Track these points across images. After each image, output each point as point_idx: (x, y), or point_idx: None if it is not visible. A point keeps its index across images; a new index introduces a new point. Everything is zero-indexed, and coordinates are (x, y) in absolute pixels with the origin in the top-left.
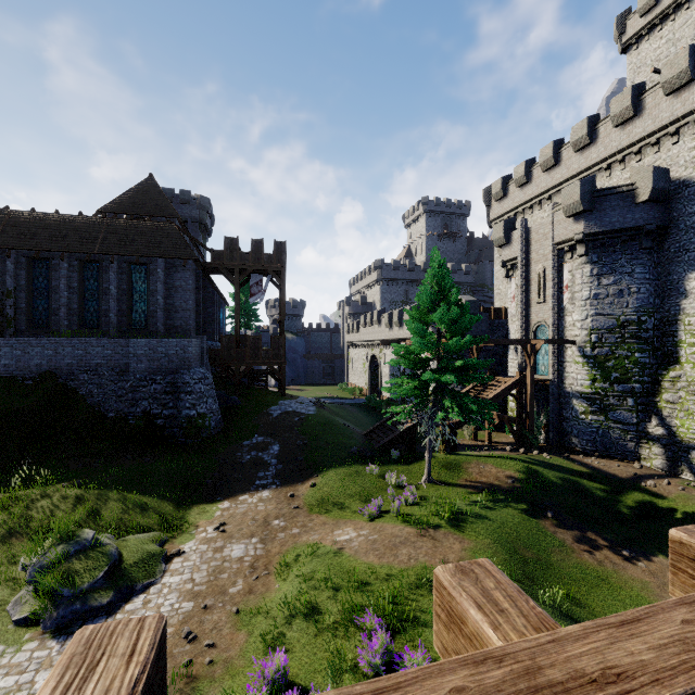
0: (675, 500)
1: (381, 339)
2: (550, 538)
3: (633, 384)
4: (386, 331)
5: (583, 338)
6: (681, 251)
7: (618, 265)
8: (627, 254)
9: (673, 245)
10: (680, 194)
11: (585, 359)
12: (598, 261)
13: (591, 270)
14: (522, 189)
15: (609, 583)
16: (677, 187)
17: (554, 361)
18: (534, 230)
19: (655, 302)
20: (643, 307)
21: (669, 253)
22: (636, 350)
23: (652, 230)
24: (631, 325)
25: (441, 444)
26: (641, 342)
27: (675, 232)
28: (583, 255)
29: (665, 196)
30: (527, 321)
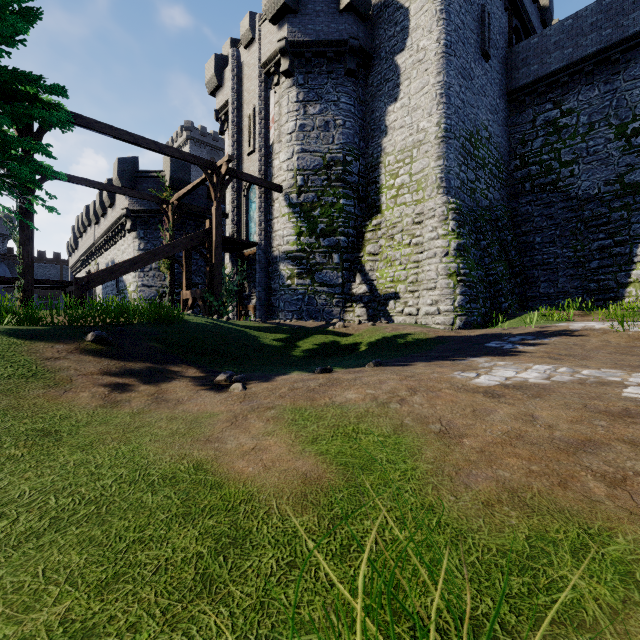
0: (363, 334)
1: (92, 243)
2: (3, 364)
3: (339, 237)
4: (95, 230)
5: (289, 182)
6: (382, 83)
7: (324, 91)
8: (333, 78)
9: (376, 78)
10: (382, 18)
11: (291, 209)
12: (305, 83)
13: (297, 95)
14: (250, 49)
15: (59, 439)
16: (379, 10)
17: (261, 218)
18: (246, 63)
19: (360, 144)
20: (348, 145)
21: (373, 88)
22: (342, 195)
23: (355, 47)
24: (337, 165)
25: (16, 295)
26: (346, 187)
27: (378, 63)
28: (288, 73)
29: (367, 10)
30: (240, 183)
